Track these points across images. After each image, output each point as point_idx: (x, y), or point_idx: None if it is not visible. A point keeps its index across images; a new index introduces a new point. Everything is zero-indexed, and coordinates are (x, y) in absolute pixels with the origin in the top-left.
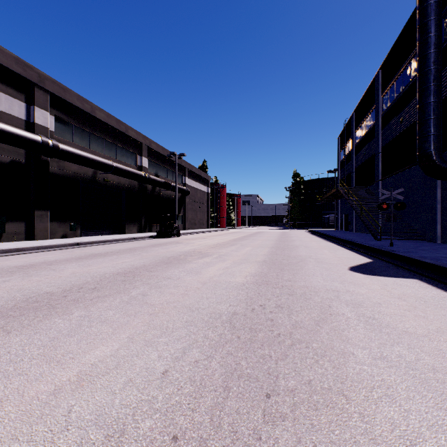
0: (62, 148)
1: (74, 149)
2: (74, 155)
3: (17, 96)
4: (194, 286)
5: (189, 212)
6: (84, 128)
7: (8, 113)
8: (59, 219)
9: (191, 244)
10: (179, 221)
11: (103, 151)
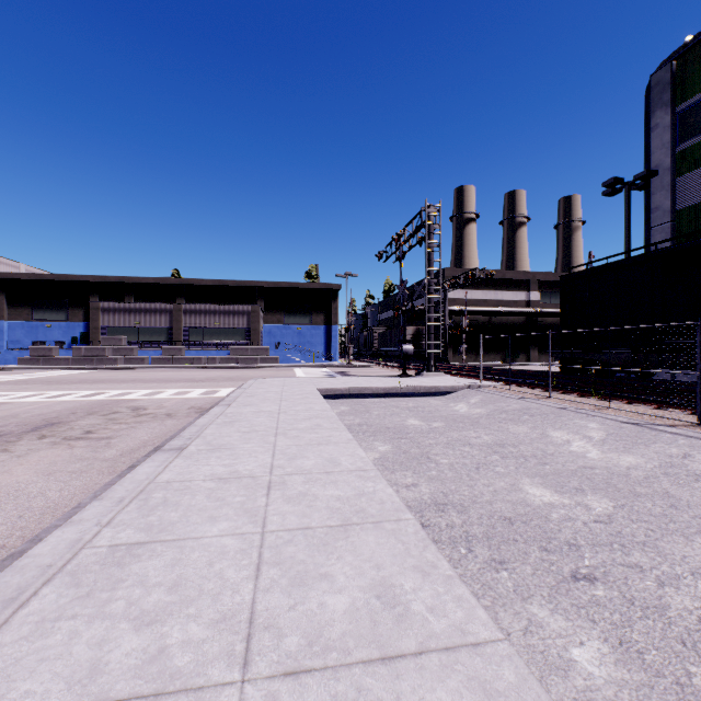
0: (544, 311)
1: (550, 309)
2: (550, 313)
3: (523, 290)
4: None
5: None
6: (556, 291)
7: (519, 300)
8: (542, 351)
9: None
10: None
11: None
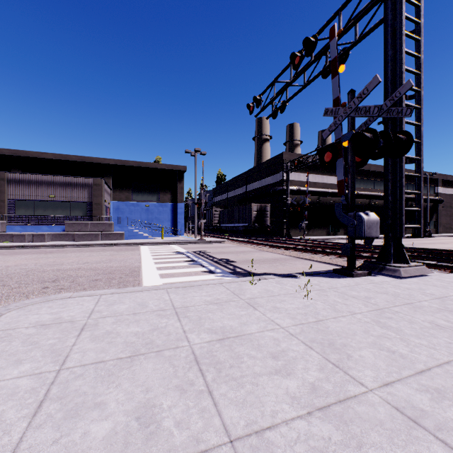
0: (359, 194)
1: (363, 192)
2: (363, 195)
3: None
4: (434, 246)
5: (442, 218)
6: (364, 178)
7: None
8: None
9: (439, 241)
10: (431, 225)
11: (373, 187)
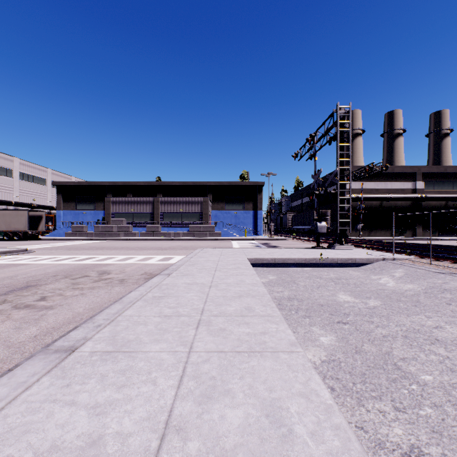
0: (428, 197)
1: (434, 195)
2: (434, 198)
3: (409, 180)
4: None
5: None
6: (439, 180)
7: (406, 188)
8: (426, 228)
9: None
10: None
11: (452, 188)
